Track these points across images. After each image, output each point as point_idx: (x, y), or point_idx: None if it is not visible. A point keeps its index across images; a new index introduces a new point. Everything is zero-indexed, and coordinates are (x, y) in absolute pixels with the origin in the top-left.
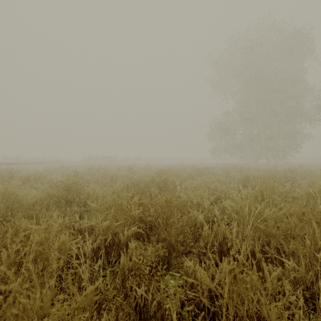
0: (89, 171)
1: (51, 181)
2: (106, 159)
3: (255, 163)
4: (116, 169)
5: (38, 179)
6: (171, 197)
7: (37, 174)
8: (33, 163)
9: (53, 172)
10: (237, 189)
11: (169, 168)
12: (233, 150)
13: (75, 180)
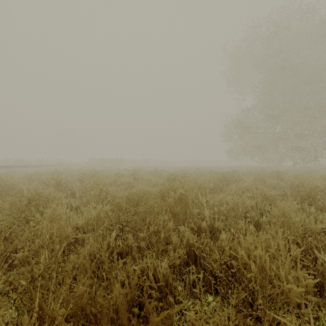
0: (82, 177)
1: (22, 192)
2: (112, 162)
3: (278, 166)
4: (116, 174)
5: (1, 189)
6: (235, 318)
7: (0, 182)
8: (32, 166)
9: (36, 179)
10: (325, 219)
11: (183, 173)
12: (254, 151)
13: (32, 198)
